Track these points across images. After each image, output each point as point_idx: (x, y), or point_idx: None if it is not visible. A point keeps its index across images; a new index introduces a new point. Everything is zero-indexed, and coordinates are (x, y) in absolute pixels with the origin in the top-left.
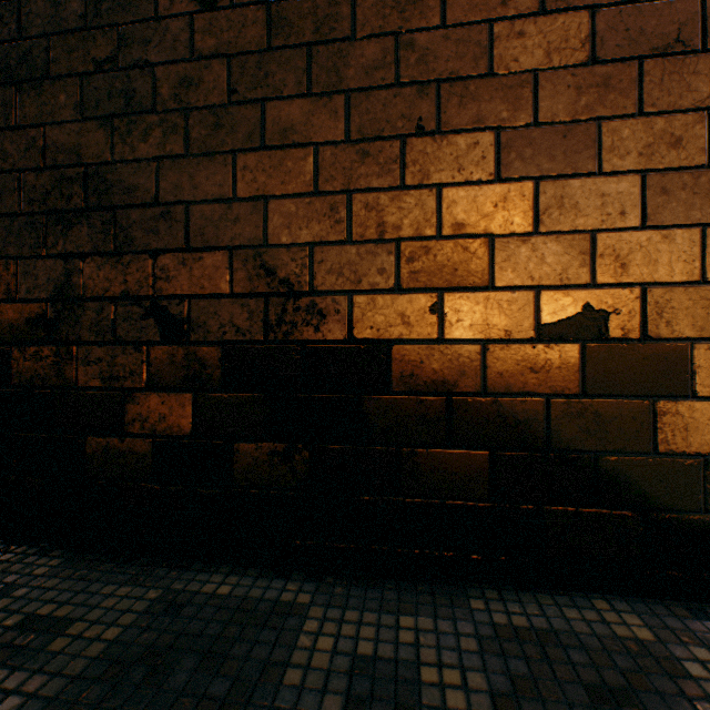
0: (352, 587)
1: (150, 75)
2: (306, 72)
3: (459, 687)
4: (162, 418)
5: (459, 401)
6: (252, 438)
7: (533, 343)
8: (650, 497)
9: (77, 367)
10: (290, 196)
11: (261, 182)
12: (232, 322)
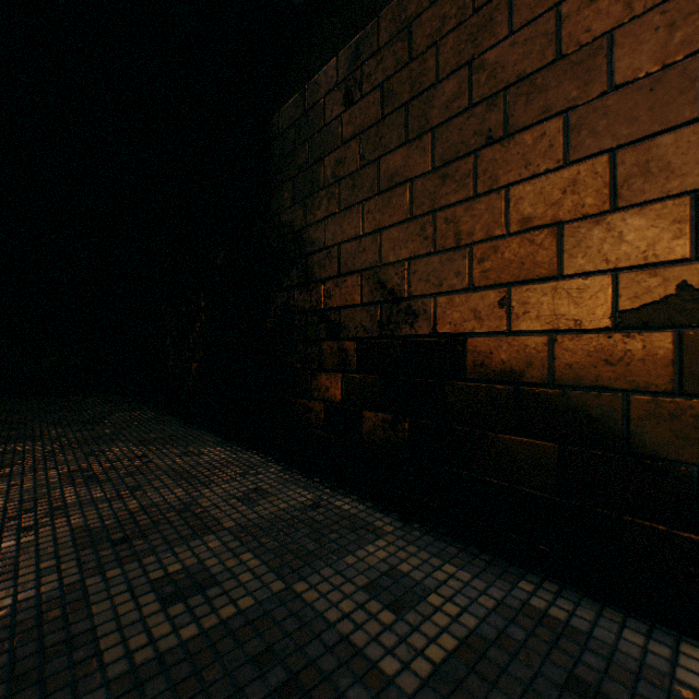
0: (427, 535)
1: (321, 165)
2: (404, 126)
3: (451, 616)
4: (327, 389)
5: (526, 390)
6: (372, 408)
7: (608, 332)
8: None
9: (291, 355)
10: (394, 226)
11: (377, 219)
12: (361, 324)
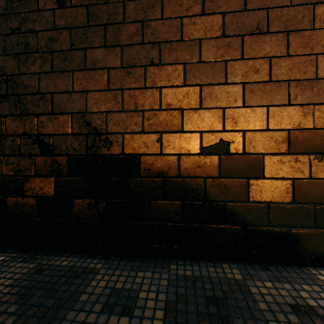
0: (121, 261)
1: (35, 36)
2: (104, 37)
3: (154, 299)
4: (41, 189)
5: (169, 180)
6: (80, 197)
7: (199, 155)
8: (246, 220)
9: (2, 166)
10: (97, 91)
11: (84, 84)
12: (72, 146)
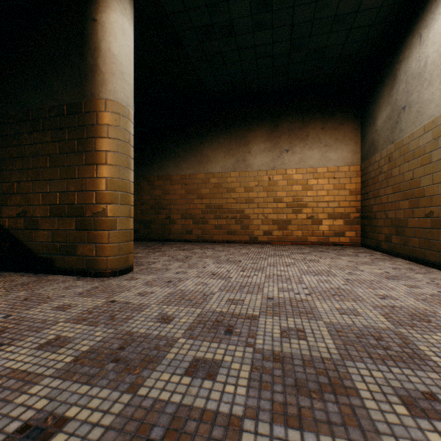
0: None
1: None
2: None
3: None
4: None
5: (4, 231)
6: None
7: (16, 218)
8: (34, 251)
9: None
10: None
11: None
12: None
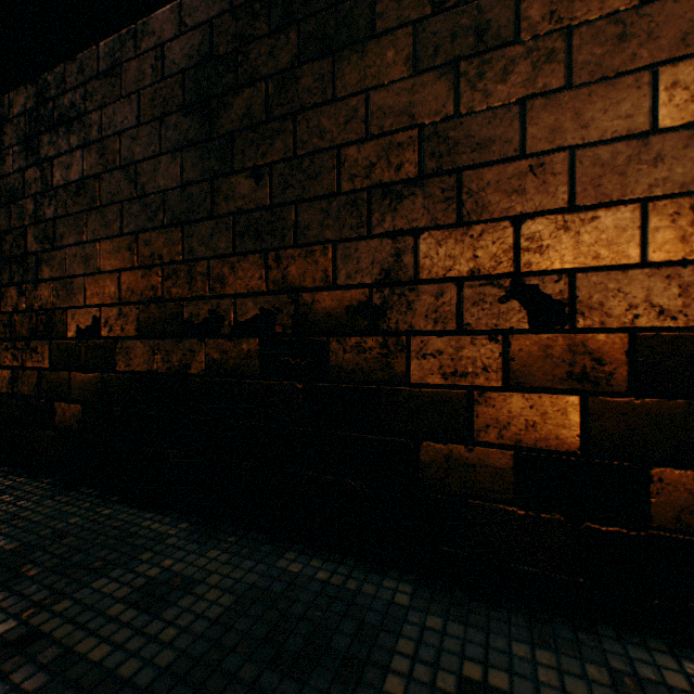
0: None
1: None
2: None
3: None
4: (529, 426)
5: None
6: (685, 464)
7: None
8: None
9: (407, 361)
10: None
11: None
12: (647, 301)
